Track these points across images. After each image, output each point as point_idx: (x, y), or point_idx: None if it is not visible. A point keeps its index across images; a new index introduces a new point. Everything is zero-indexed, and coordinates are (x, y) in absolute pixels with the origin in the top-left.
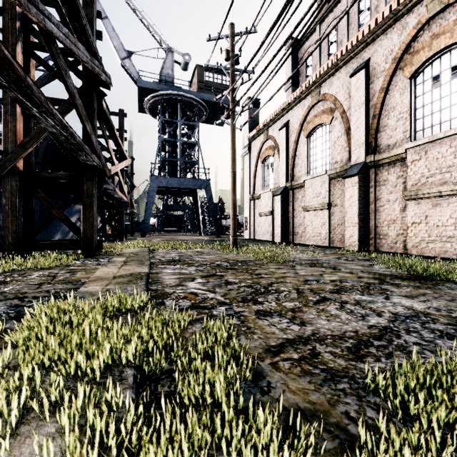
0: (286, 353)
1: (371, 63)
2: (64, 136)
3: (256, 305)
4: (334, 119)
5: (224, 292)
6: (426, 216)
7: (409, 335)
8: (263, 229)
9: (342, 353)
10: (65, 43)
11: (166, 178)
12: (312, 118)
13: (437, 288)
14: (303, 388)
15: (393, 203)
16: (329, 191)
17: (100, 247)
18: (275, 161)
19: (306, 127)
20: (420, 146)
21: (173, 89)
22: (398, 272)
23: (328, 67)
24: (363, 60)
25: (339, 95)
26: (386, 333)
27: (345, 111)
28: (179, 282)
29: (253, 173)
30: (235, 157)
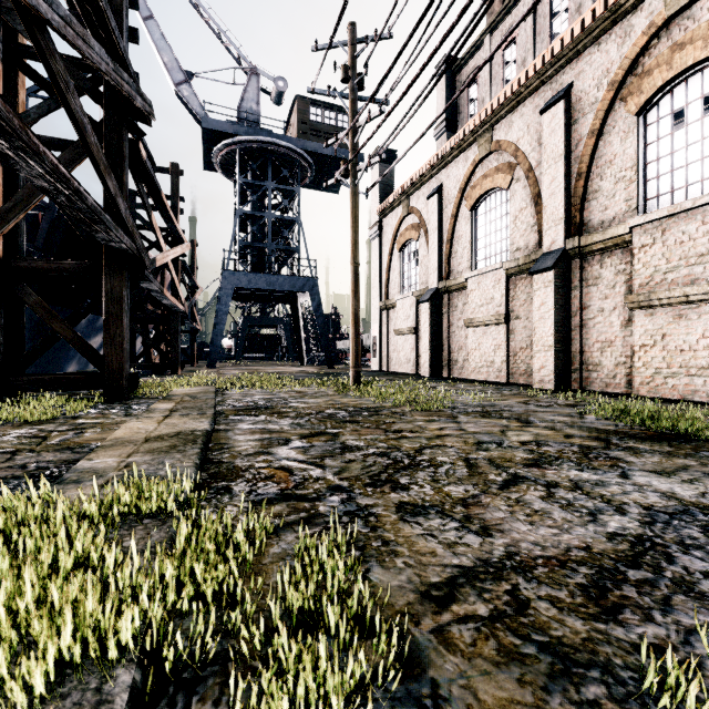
0: (463, 601)
1: (574, 92)
2: (64, 196)
3: (397, 491)
4: (515, 181)
5: (339, 466)
6: (664, 334)
7: (689, 556)
8: (402, 356)
9: (573, 600)
10: (64, 33)
11: (247, 275)
12: (479, 180)
13: (703, 456)
14: (511, 701)
15: (610, 313)
16: (507, 295)
17: (134, 385)
18: (421, 247)
19: (470, 194)
20: (653, 223)
21: (258, 133)
22: (629, 426)
23: (505, 98)
24: (561, 86)
25: (523, 142)
26: (645, 550)
27: (533, 168)
28: (262, 447)
29: (386, 268)
30: (357, 239)
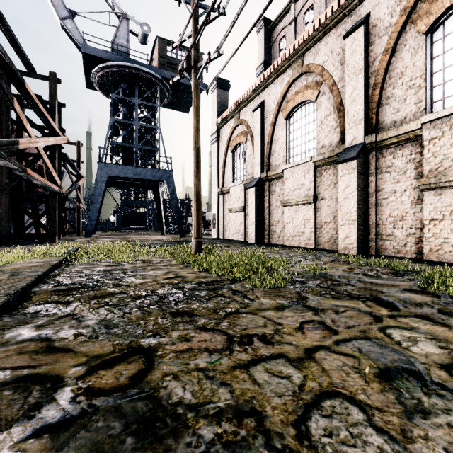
0: None
1: (371, 20)
2: None
3: None
4: (321, 94)
5: None
6: (452, 210)
7: None
8: (234, 227)
9: None
10: None
11: (118, 167)
12: (292, 96)
13: None
14: None
15: (401, 194)
16: (314, 182)
17: None
18: (248, 148)
19: (285, 107)
20: (442, 119)
21: (127, 61)
22: None
23: (314, 30)
24: (359, 17)
25: (328, 64)
26: None
27: (336, 83)
28: None
29: (222, 164)
30: (199, 126)
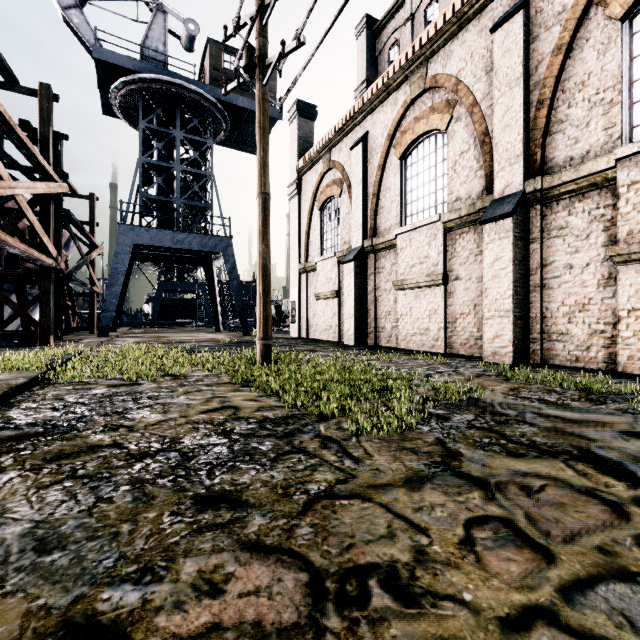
0: None
1: (534, 2)
2: None
3: None
4: (454, 120)
5: None
6: None
7: None
8: (323, 322)
9: None
10: None
11: (149, 231)
12: (411, 124)
13: None
14: None
15: (582, 270)
16: (445, 253)
17: None
18: (344, 204)
19: (400, 140)
20: None
21: (163, 74)
22: None
23: (444, 22)
24: None
25: (465, 73)
26: None
27: (478, 102)
28: None
29: (306, 228)
30: (267, 160)
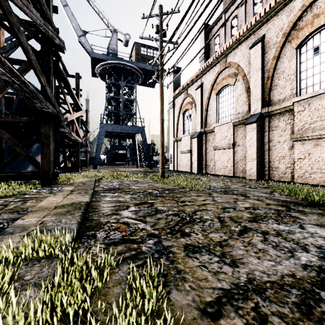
0: (227, 317)
1: (266, 38)
2: (17, 84)
3: (184, 237)
4: (237, 81)
5: (154, 221)
6: (309, 153)
7: None
8: (184, 163)
9: (293, 315)
10: (16, 2)
11: (111, 125)
12: (220, 81)
13: None
14: None
15: (283, 143)
16: (233, 135)
17: (56, 178)
18: (193, 112)
19: (216, 87)
20: (304, 100)
21: (117, 59)
22: (297, 199)
23: (232, 42)
24: (259, 36)
25: (241, 63)
26: None
27: (246, 75)
28: (114, 210)
29: (176, 122)
30: (163, 108)
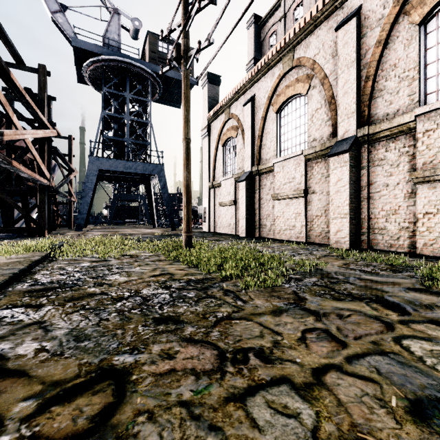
0: None
1: (363, 12)
2: None
3: None
4: (312, 88)
5: None
6: None
7: None
8: (225, 221)
9: None
10: None
11: (109, 160)
12: (283, 90)
13: None
14: None
15: (394, 187)
16: (305, 175)
17: None
18: (239, 142)
19: (276, 100)
20: (437, 111)
21: (118, 55)
22: None
23: (305, 23)
24: (351, 9)
25: (319, 57)
26: None
27: (327, 76)
28: None
29: (213, 158)
30: (189, 117)
